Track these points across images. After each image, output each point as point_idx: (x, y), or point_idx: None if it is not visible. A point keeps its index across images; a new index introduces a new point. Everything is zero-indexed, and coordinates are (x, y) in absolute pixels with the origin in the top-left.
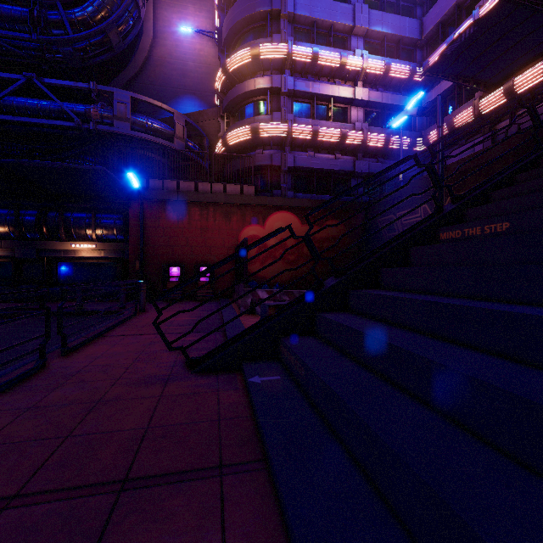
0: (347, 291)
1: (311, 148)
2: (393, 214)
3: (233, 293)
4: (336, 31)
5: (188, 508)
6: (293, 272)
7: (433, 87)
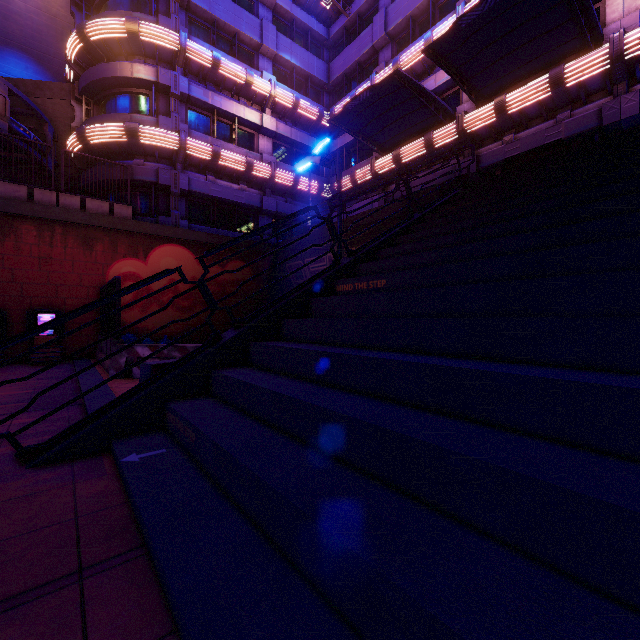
0: (248, 344)
1: (211, 172)
2: (301, 260)
3: (98, 350)
4: (241, 42)
5: (30, 633)
6: (187, 322)
7: (338, 136)
